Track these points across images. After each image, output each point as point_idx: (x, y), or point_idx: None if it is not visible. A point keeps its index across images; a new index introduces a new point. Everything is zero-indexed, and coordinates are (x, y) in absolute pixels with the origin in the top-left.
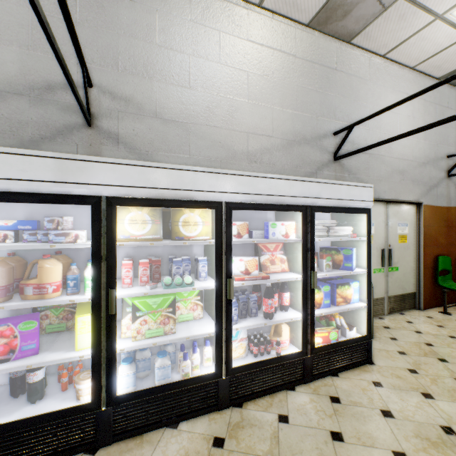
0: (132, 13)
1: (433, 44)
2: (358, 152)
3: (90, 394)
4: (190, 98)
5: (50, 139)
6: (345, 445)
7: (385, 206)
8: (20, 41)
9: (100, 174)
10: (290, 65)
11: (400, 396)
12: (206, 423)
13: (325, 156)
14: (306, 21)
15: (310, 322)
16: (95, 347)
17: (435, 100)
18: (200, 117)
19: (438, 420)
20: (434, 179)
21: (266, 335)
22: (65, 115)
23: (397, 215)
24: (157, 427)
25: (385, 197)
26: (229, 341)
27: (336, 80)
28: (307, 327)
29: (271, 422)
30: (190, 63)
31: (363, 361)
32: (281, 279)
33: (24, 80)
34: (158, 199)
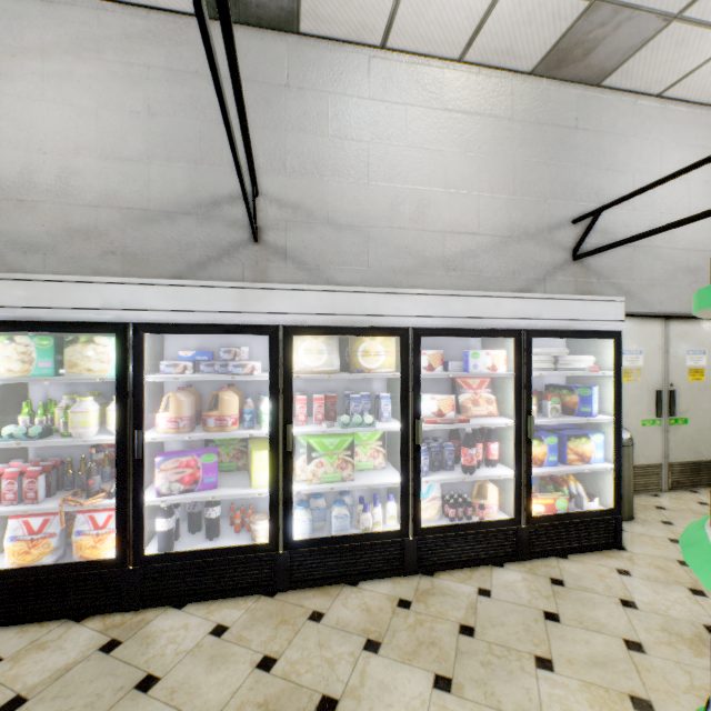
0: (301, 104)
1: None
2: (607, 248)
3: (265, 537)
4: (369, 196)
5: (217, 260)
6: (561, 626)
7: (662, 325)
8: (188, 157)
9: (278, 302)
10: (504, 134)
11: (654, 588)
12: (389, 585)
13: (559, 255)
14: (528, 68)
15: (525, 482)
16: (272, 485)
17: None
18: (381, 218)
19: (703, 618)
20: None
21: (466, 497)
22: (231, 231)
23: (685, 338)
24: (334, 582)
25: (661, 311)
26: (417, 495)
27: (577, 143)
28: (521, 488)
29: (468, 594)
30: (369, 152)
31: (608, 544)
32: (485, 424)
33: (192, 198)
34: (336, 326)
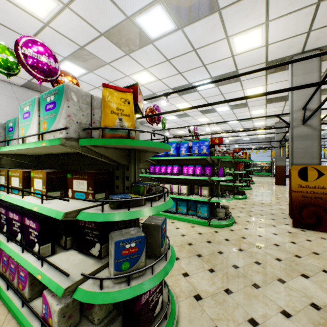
0: None
1: None
2: None
3: None
4: None
5: None
6: None
7: None
8: None
9: None
10: (11, 100)
11: None
12: None
13: None
14: (19, 85)
15: None
16: None
17: None
18: None
19: None
20: None
21: None
22: None
23: None
24: None
25: None
26: None
27: None
28: None
29: None
30: None
31: None
32: None
33: None
34: None
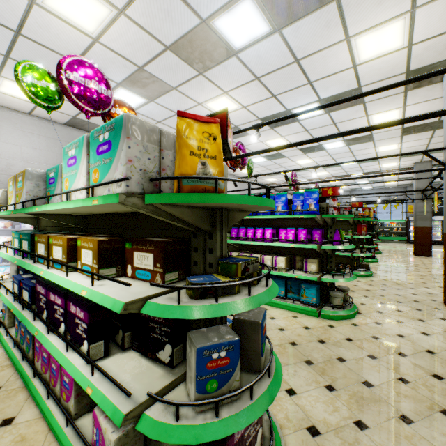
0: None
1: None
2: None
3: None
4: None
5: None
6: None
7: None
8: None
9: None
10: (52, 143)
11: None
12: None
13: None
14: (62, 123)
15: None
16: None
17: None
18: None
19: None
20: None
21: None
22: None
23: None
24: None
25: None
26: None
27: None
28: None
29: None
30: None
31: None
32: None
33: None
34: None
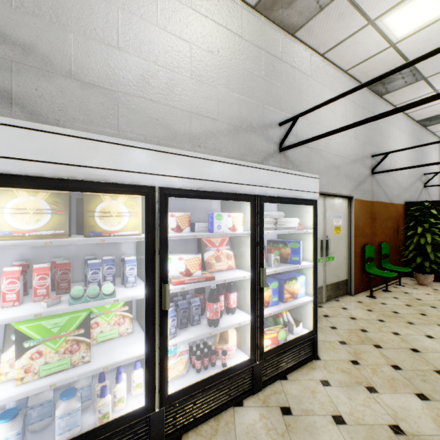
0: None
1: (364, 50)
2: (302, 143)
3: None
4: (119, 61)
5: None
6: None
7: (323, 199)
8: None
9: None
10: (236, 46)
11: (348, 394)
12: None
13: (271, 146)
14: (253, 2)
15: (259, 324)
16: None
17: (363, 104)
18: (132, 86)
19: (386, 418)
20: (362, 176)
21: (210, 344)
22: None
23: (333, 208)
24: None
25: (323, 191)
26: (164, 363)
27: (281, 70)
28: (256, 331)
29: None
30: (119, 18)
31: (310, 357)
32: (228, 279)
33: None
34: (58, 178)
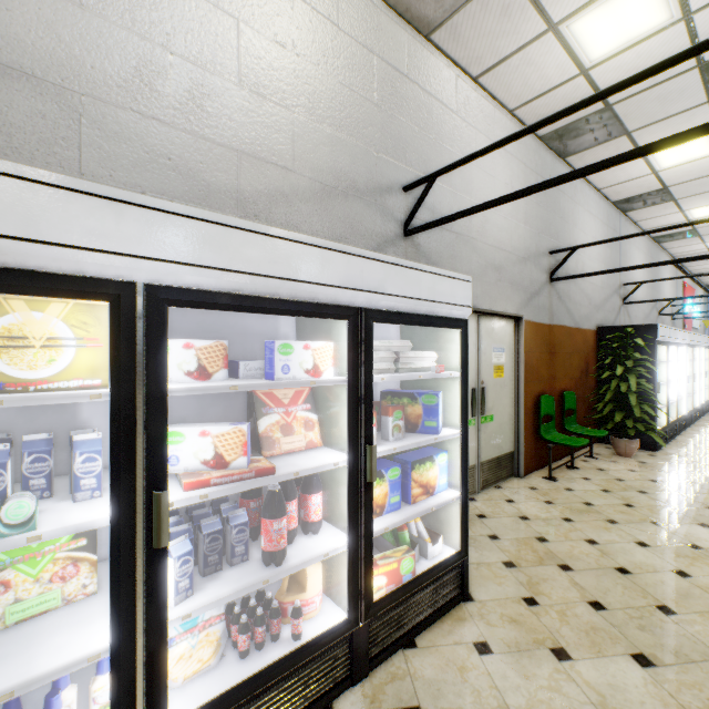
0: None
1: (541, 76)
2: (443, 221)
3: None
4: (83, 32)
5: None
6: None
7: (476, 321)
8: None
9: None
10: (328, 41)
11: (523, 668)
12: None
13: (391, 226)
14: None
15: (364, 552)
16: None
17: (537, 168)
18: (114, 86)
19: None
20: (536, 284)
21: (271, 596)
22: None
23: (492, 335)
24: None
25: (477, 306)
26: (157, 660)
27: (408, 95)
28: (358, 565)
29: None
30: None
31: (456, 599)
32: (303, 471)
33: None
34: None
